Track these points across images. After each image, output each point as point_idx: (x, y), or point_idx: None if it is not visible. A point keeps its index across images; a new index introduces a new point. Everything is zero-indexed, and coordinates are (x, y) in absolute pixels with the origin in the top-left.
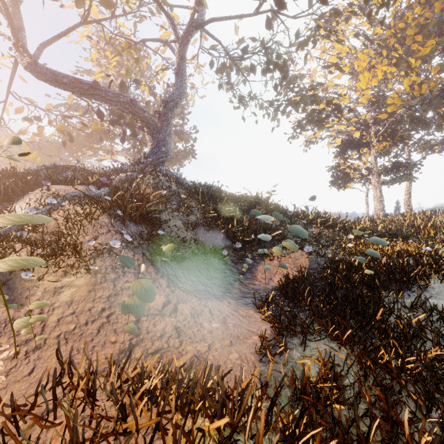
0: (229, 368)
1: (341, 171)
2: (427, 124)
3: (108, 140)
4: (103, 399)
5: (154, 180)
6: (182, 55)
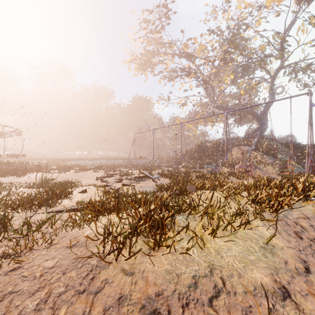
0: None
1: None
2: None
3: (215, 117)
4: None
5: (267, 141)
6: (272, 83)
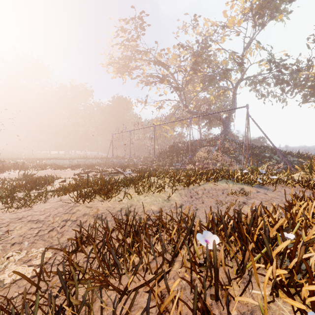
0: None
1: None
2: None
3: None
4: None
5: (229, 143)
6: (234, 92)
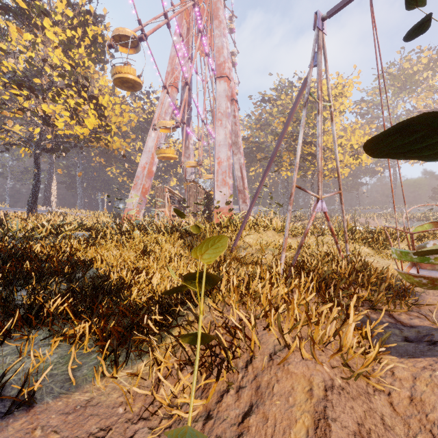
0: (63, 432)
1: None
2: None
3: None
4: (260, 331)
5: None
6: None
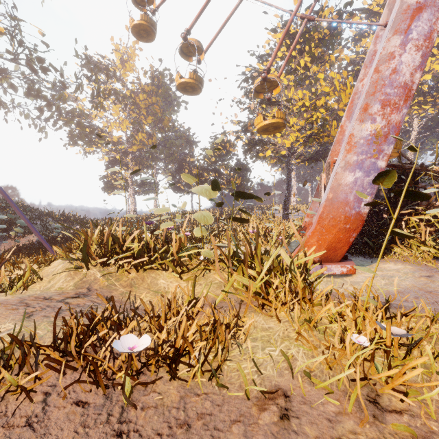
0: None
1: (108, 181)
2: (158, 161)
3: None
4: None
5: None
6: None
